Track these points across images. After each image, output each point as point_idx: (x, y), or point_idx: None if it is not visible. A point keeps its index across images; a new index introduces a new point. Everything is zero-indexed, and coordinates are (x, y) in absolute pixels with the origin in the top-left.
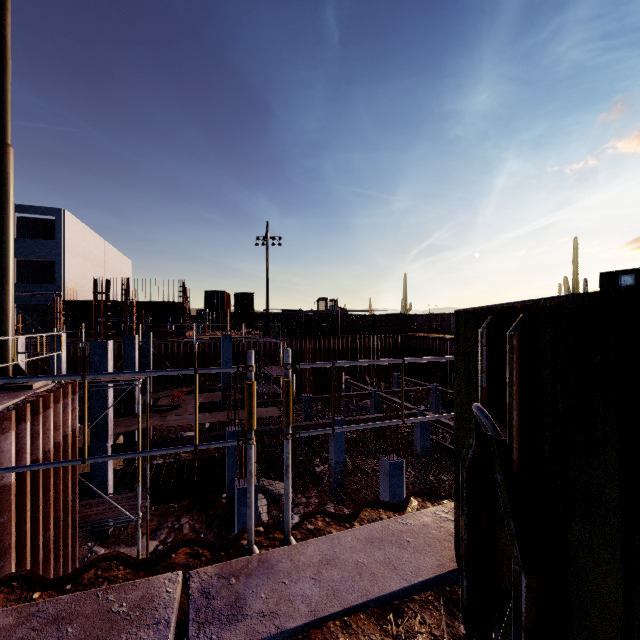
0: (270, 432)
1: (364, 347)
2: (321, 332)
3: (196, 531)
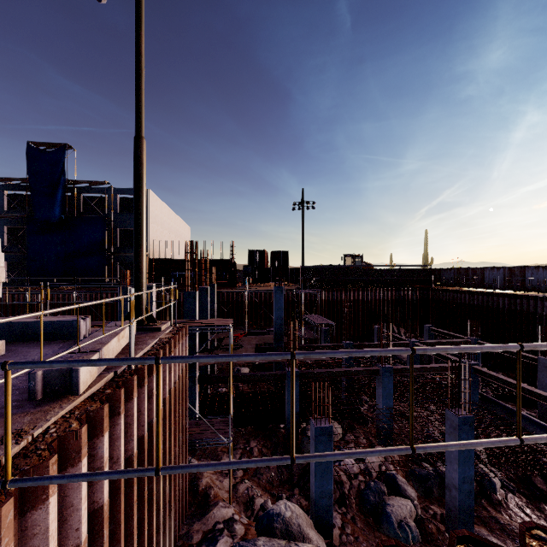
0: (323, 374)
1: (391, 299)
2: (350, 285)
3: (264, 455)
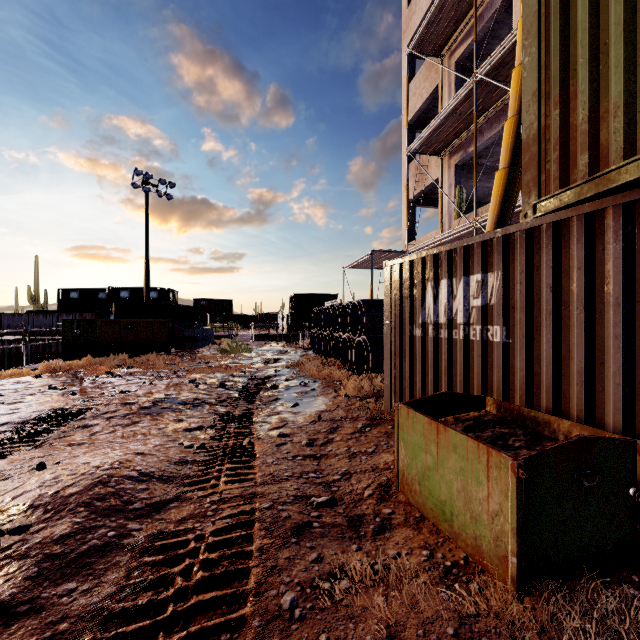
0: None
1: None
2: None
3: None
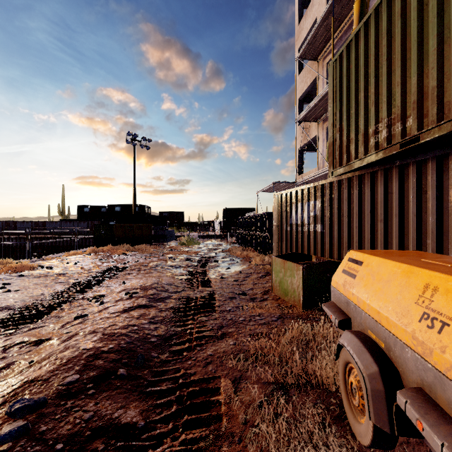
0: None
1: None
2: None
3: None
